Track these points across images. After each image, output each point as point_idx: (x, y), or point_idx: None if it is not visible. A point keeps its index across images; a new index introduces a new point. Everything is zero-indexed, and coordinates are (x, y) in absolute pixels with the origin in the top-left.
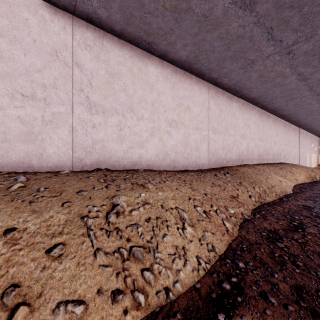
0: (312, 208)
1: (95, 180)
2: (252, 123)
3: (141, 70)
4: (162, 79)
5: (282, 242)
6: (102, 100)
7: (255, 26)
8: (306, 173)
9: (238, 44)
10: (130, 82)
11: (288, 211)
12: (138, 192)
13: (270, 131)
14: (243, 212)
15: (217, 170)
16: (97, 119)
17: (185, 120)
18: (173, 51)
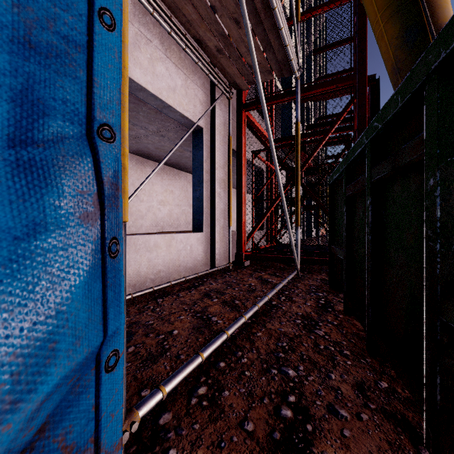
0: None
1: None
2: (177, 189)
3: None
4: None
5: None
6: None
7: None
8: None
9: None
10: None
11: None
12: None
13: None
14: None
15: None
16: None
17: None
18: None
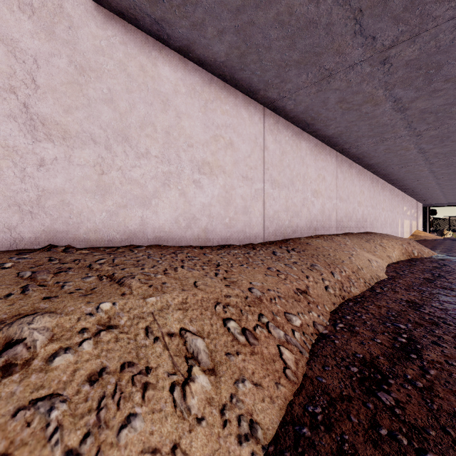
0: (421, 305)
1: (11, 274)
2: (328, 174)
3: (144, 70)
4: (185, 91)
5: (390, 391)
6: (61, 115)
7: (335, 4)
8: (401, 247)
9: (308, 38)
10: (123, 89)
11: (387, 314)
12: (99, 299)
13: (353, 187)
14: (316, 320)
15: (277, 245)
16: (50, 151)
17: (226, 164)
18: (201, 41)
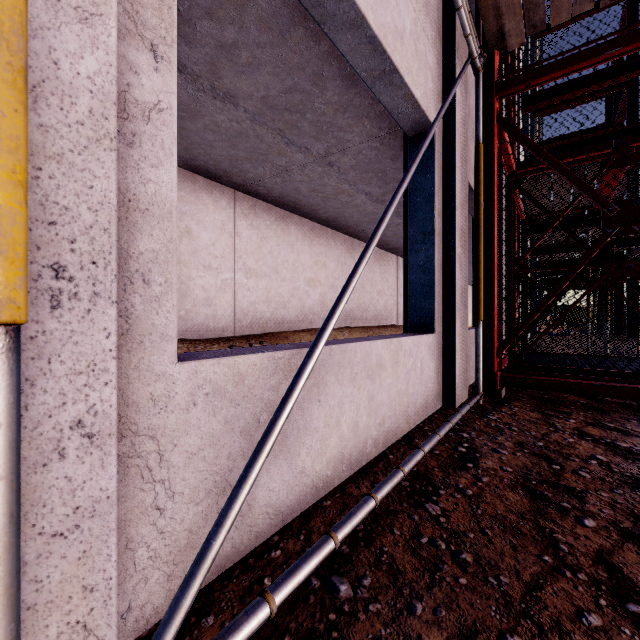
0: None
1: None
2: (331, 261)
3: None
4: None
5: None
6: None
7: (255, 124)
8: None
9: (246, 143)
10: None
11: None
12: None
13: (370, 273)
14: None
15: (247, 339)
16: None
17: (182, 253)
18: None
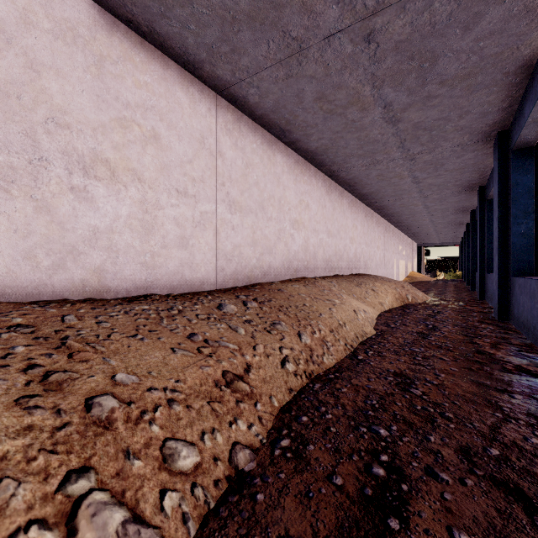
0: (413, 380)
1: None
2: (314, 202)
3: None
4: (52, 27)
5: None
6: None
7: None
8: (395, 291)
9: None
10: None
11: (364, 404)
12: None
13: (344, 219)
14: (241, 438)
15: (234, 293)
16: None
17: (146, 167)
18: None
